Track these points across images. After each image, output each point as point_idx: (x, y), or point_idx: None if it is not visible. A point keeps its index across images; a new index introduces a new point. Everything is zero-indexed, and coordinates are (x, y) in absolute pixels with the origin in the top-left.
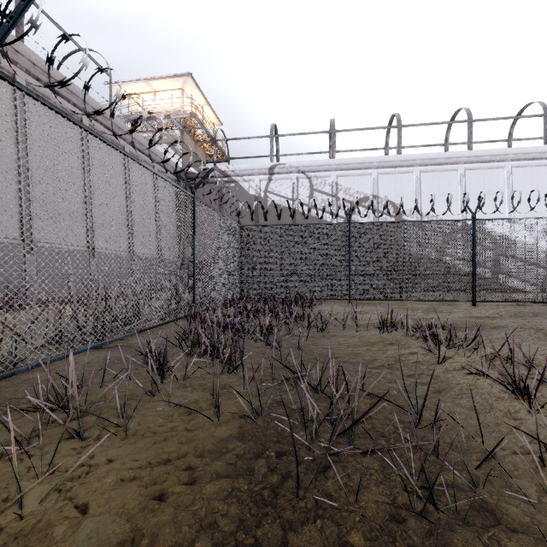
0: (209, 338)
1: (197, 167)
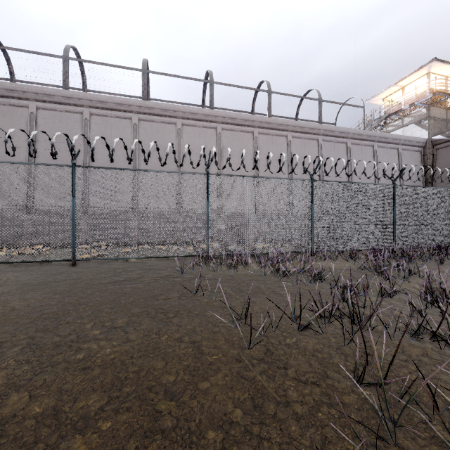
0: (372, 251)
1: (444, 133)
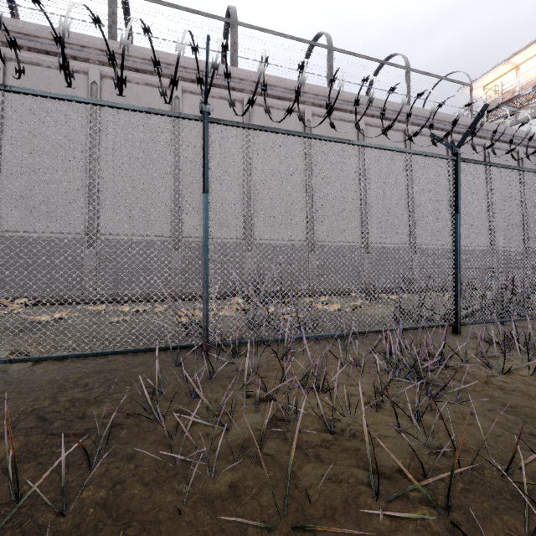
0: None
1: None
